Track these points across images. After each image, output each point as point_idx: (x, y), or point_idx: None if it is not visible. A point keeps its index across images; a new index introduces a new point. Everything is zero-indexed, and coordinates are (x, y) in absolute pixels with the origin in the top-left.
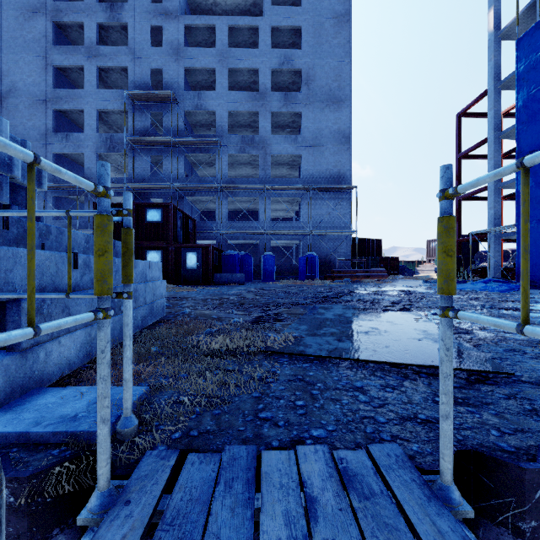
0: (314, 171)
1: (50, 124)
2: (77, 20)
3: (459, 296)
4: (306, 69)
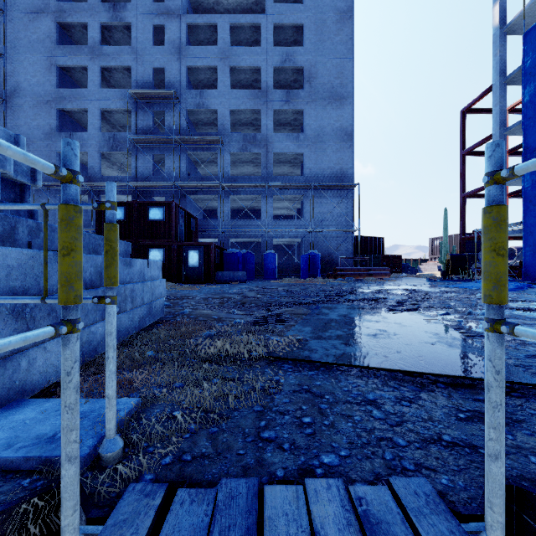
0: (316, 169)
1: (54, 124)
2: (80, 20)
3: (466, 295)
4: (308, 67)
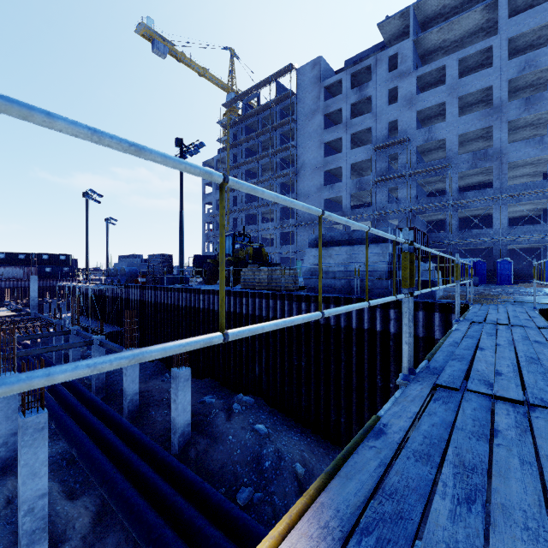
0: None
1: (322, 181)
2: (338, 108)
3: None
4: None
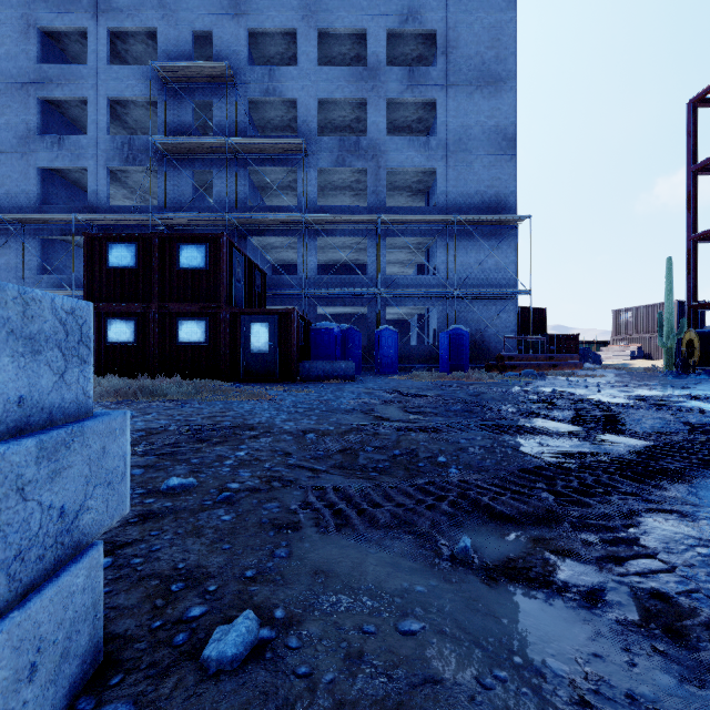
0: (456, 195)
1: (33, 121)
2: None
3: None
4: (444, 29)
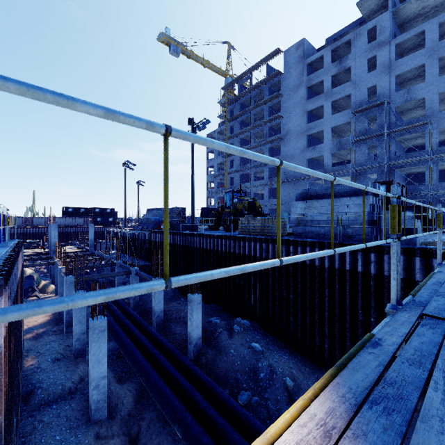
0: None
1: (305, 144)
2: (319, 80)
3: None
4: None
